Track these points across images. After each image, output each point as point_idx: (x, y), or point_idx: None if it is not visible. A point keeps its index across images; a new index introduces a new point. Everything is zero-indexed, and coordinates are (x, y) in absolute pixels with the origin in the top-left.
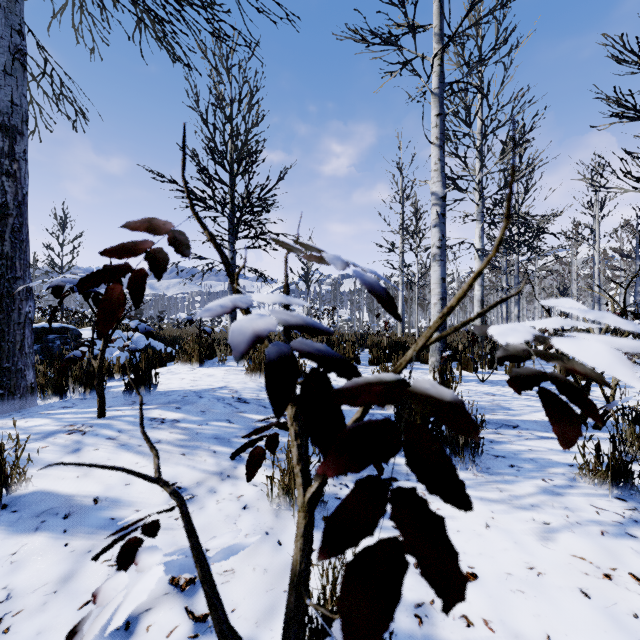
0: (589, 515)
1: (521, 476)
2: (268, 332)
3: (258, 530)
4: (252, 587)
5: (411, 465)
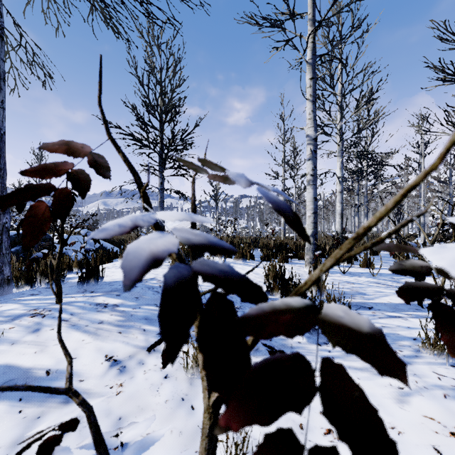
0: (433, 380)
1: None
2: (167, 253)
3: (176, 396)
4: (169, 448)
5: (330, 416)
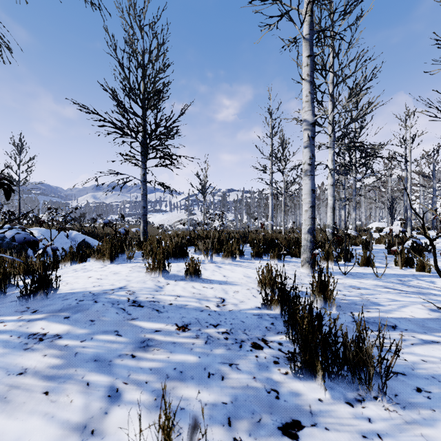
0: None
1: (437, 409)
2: None
3: None
4: None
5: None
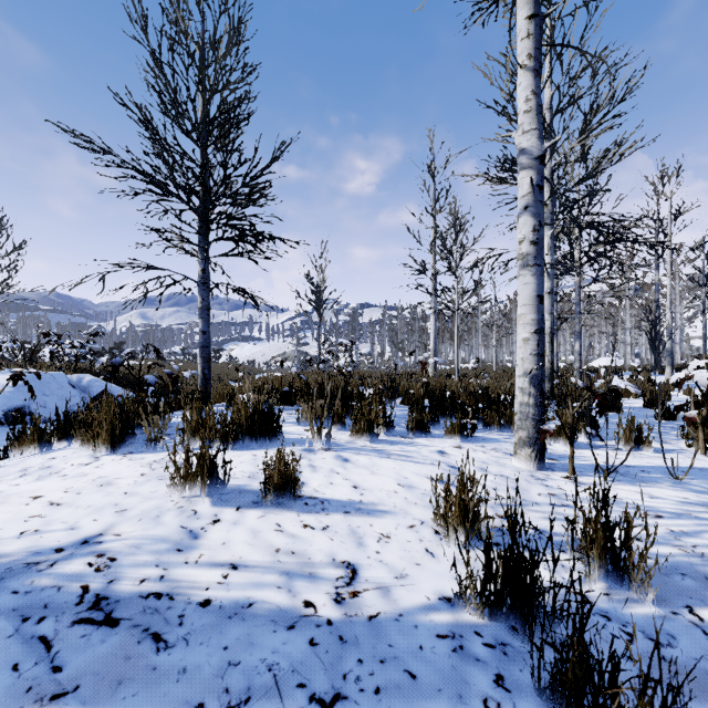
0: None
1: None
2: None
3: None
4: None
5: None
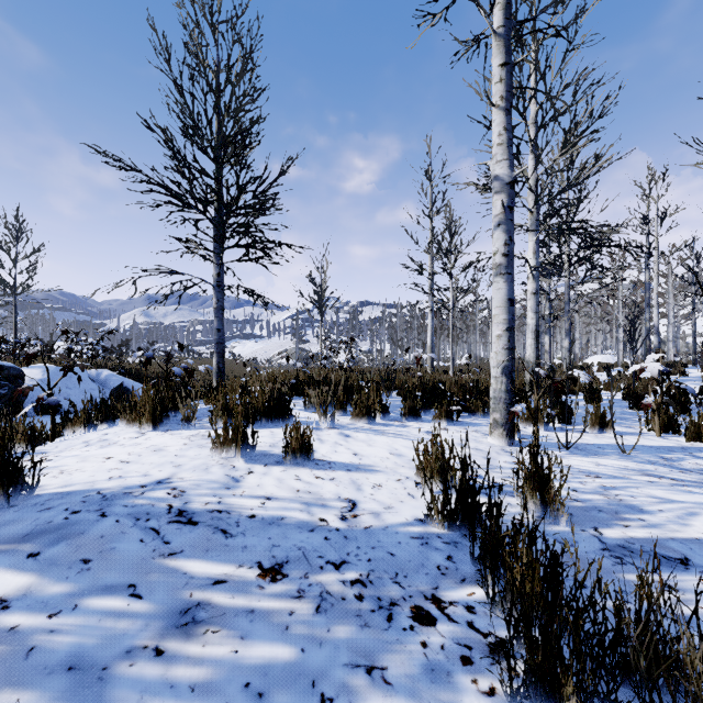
0: None
1: None
2: None
3: None
4: None
5: None
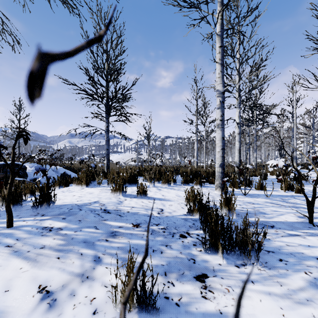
0: None
1: (290, 269)
2: None
3: None
4: None
5: None
